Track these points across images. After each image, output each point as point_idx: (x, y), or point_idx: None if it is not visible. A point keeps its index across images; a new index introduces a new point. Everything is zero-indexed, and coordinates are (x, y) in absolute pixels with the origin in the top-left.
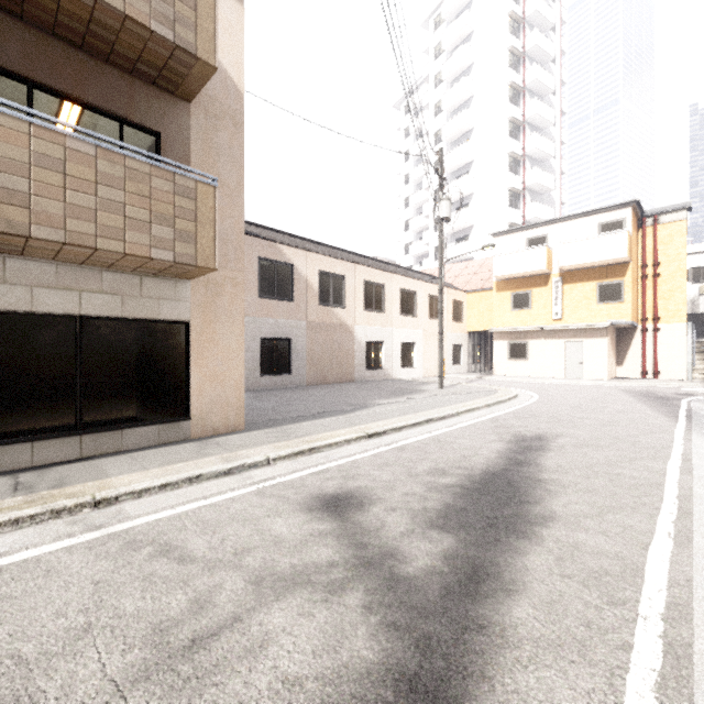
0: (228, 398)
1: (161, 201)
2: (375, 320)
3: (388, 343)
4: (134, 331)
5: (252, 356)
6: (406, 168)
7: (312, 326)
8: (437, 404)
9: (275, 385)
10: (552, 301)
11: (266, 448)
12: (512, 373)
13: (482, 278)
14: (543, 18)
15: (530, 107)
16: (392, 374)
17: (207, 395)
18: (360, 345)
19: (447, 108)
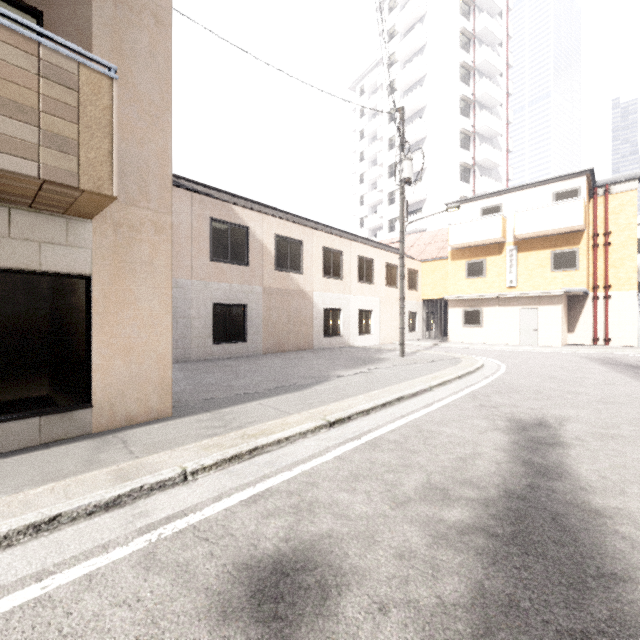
0: (148, 376)
1: (13, 82)
2: (333, 287)
3: (346, 310)
4: (1, 286)
5: (203, 323)
6: (361, 146)
7: (269, 291)
8: (403, 375)
9: (228, 354)
10: (507, 269)
11: (189, 449)
12: (466, 340)
13: (436, 248)
14: (492, 2)
15: (480, 86)
16: (350, 341)
17: (117, 373)
18: (318, 312)
19: (400, 87)
